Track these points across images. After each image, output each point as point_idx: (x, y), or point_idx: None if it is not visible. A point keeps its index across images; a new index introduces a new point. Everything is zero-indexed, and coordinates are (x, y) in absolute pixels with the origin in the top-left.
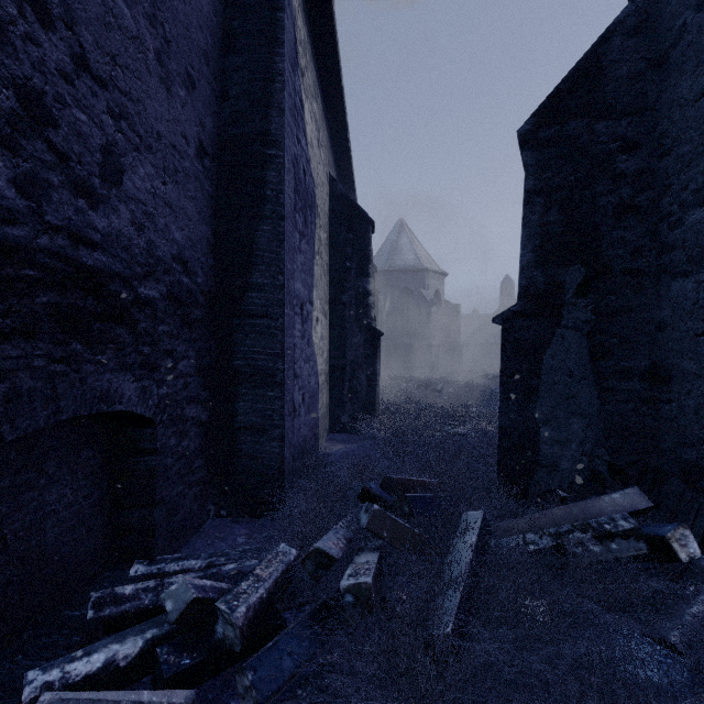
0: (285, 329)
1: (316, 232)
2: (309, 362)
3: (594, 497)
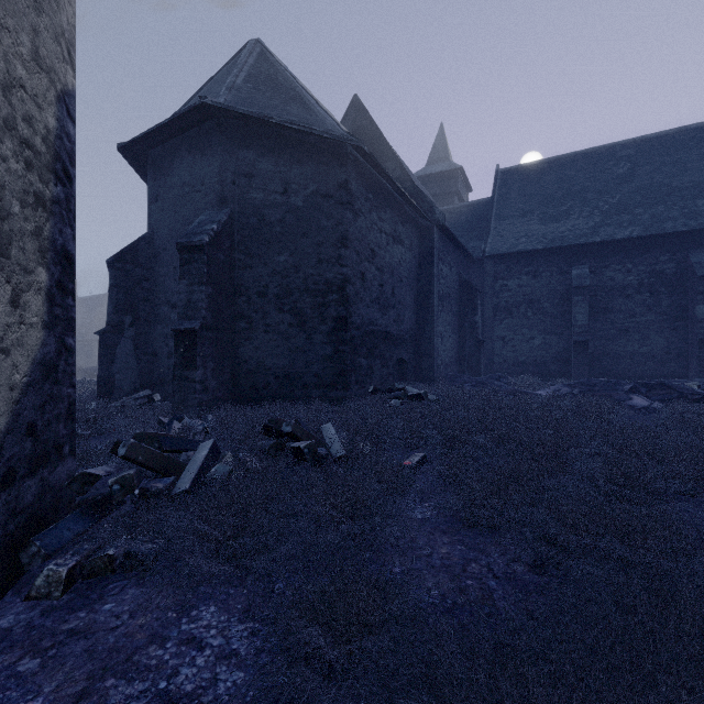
0: None
1: None
2: None
3: (135, 394)
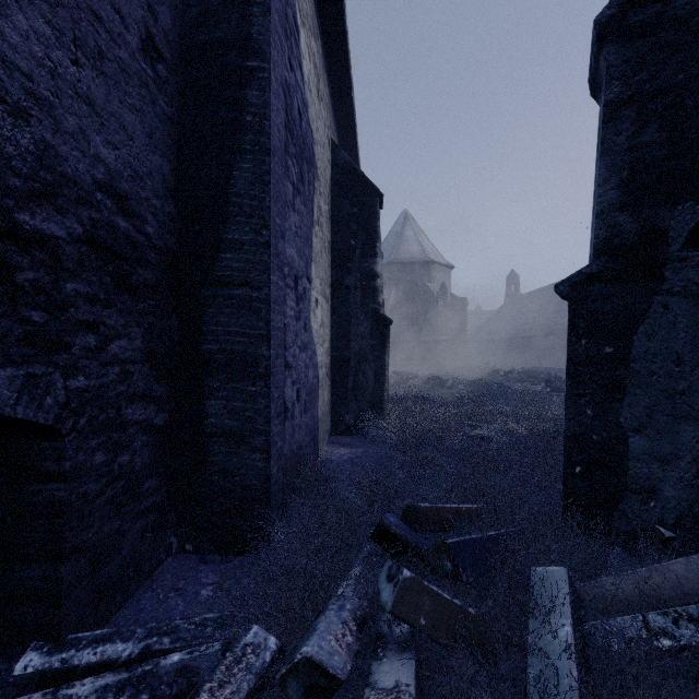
0: (271, 302)
1: (315, 197)
2: (306, 351)
3: None
